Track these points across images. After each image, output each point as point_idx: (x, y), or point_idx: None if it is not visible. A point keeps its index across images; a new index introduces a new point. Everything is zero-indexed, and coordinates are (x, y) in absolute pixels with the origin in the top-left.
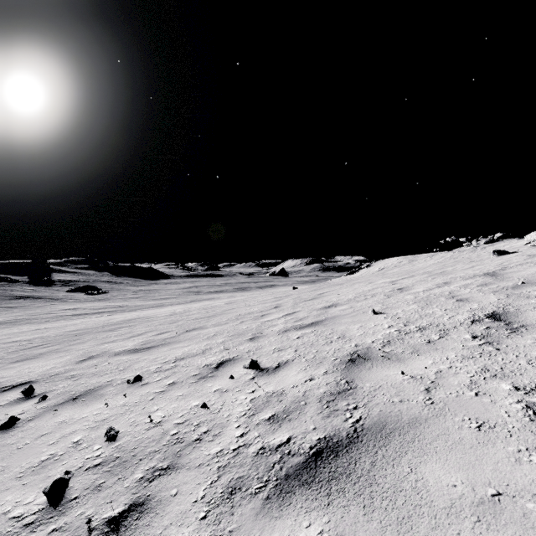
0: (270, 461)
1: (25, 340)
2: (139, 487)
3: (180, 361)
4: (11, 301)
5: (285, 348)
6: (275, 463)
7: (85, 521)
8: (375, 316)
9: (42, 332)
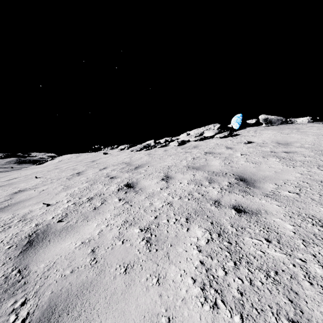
0: None
1: None
2: None
3: None
4: None
5: None
6: None
7: None
8: (36, 179)
9: None
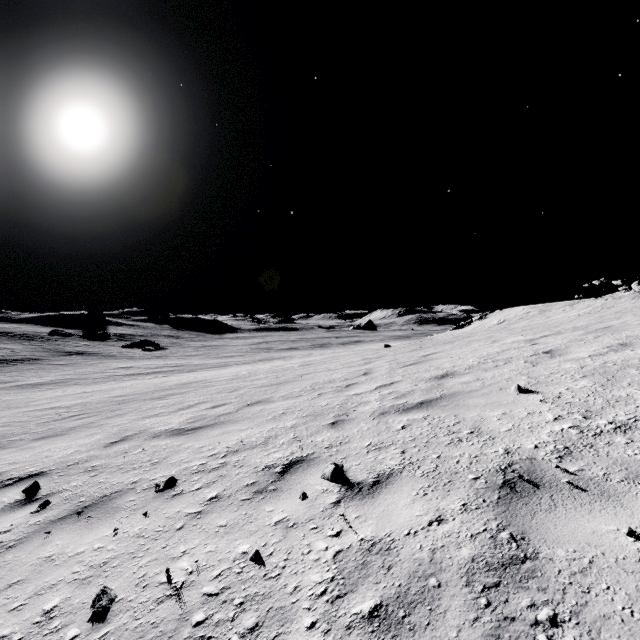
0: None
1: (64, 407)
2: None
3: (232, 455)
4: (62, 358)
5: (385, 446)
6: None
7: None
8: (523, 397)
9: (85, 397)
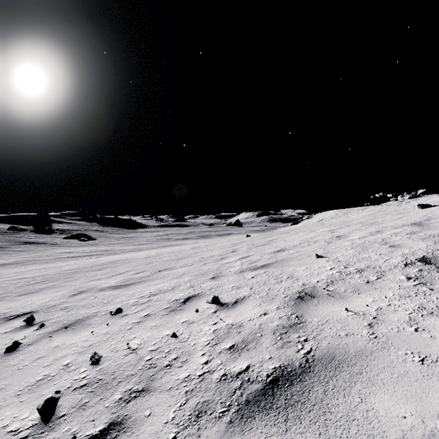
0: (231, 387)
1: (30, 277)
2: (118, 407)
3: (154, 296)
4: (19, 246)
5: (241, 286)
6: (236, 389)
7: (71, 437)
8: (318, 260)
9: (43, 271)
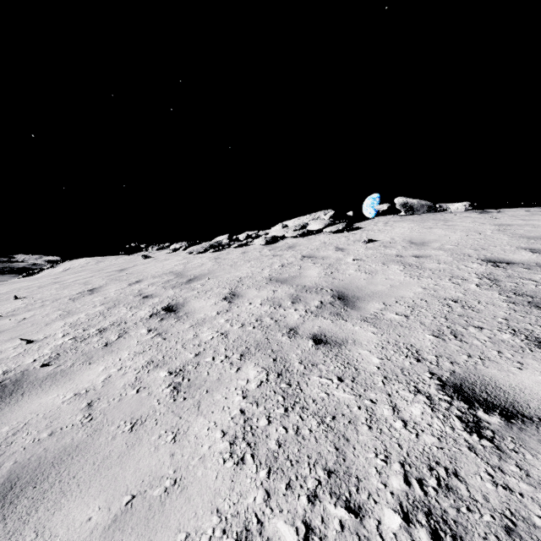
0: None
1: None
2: None
3: None
4: None
5: None
6: None
7: None
8: (16, 300)
9: None
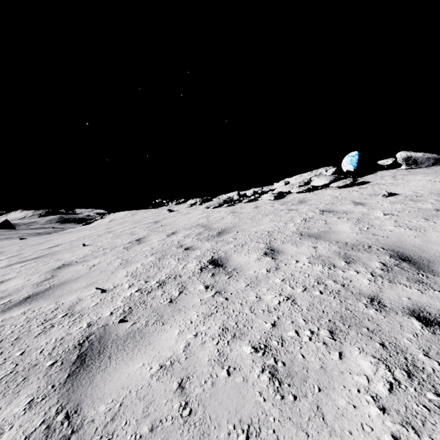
0: None
1: None
2: None
3: None
4: None
5: (8, 274)
6: (1, 307)
7: None
8: (84, 247)
9: None
